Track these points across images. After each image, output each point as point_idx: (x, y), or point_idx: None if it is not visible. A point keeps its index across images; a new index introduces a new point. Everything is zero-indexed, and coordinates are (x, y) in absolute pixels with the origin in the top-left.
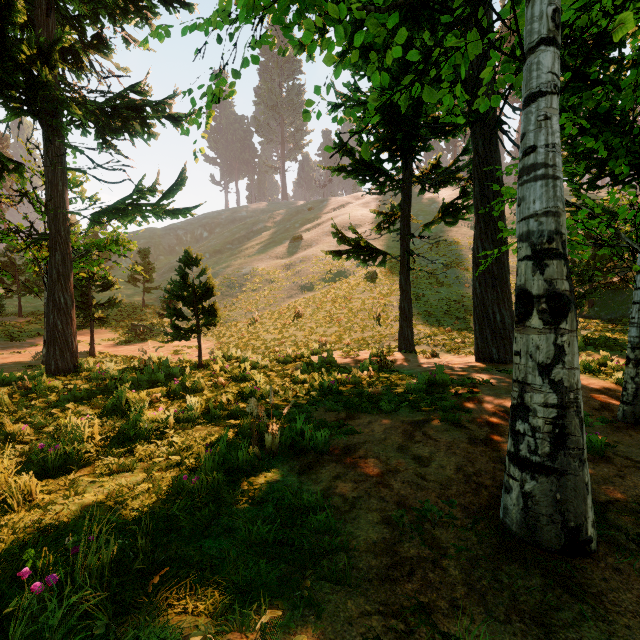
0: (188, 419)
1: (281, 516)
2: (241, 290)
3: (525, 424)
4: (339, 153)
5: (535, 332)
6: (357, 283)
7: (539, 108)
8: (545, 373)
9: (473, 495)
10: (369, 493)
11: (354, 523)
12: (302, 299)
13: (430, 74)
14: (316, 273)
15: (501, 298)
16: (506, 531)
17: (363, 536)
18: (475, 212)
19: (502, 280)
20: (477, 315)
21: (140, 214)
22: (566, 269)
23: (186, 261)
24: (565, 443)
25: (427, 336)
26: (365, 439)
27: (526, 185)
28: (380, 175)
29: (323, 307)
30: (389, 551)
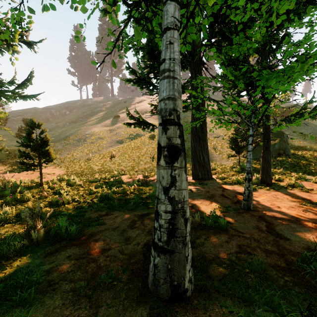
0: (1, 221)
1: (0, 294)
2: (84, 142)
3: (157, 223)
4: (129, 72)
5: (162, 168)
6: (145, 140)
7: (167, 37)
8: (166, 192)
9: (143, 262)
10: (80, 267)
11: (52, 293)
12: (116, 148)
13: (149, 27)
14: (125, 134)
15: (203, 148)
16: (146, 287)
17: (50, 304)
18: (191, 106)
19: (203, 139)
20: (192, 156)
21: (4, 97)
22: (179, 131)
23: (32, 125)
24: (175, 234)
25: None
26: (106, 228)
27: (160, 81)
28: (150, 85)
29: (126, 152)
30: (59, 315)
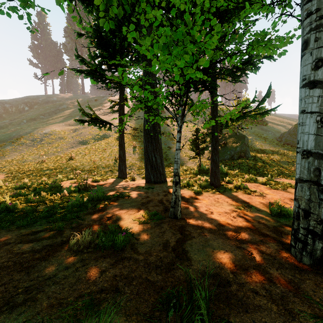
0: None
1: None
2: (40, 143)
3: None
4: (79, 61)
5: None
6: (112, 141)
7: None
8: None
9: None
10: None
11: None
12: (78, 149)
13: None
14: (90, 135)
15: (155, 149)
16: None
17: None
18: None
19: (156, 139)
20: (145, 158)
21: None
22: None
23: None
24: None
25: (138, 169)
26: None
27: None
28: (106, 79)
29: (88, 153)
30: None
